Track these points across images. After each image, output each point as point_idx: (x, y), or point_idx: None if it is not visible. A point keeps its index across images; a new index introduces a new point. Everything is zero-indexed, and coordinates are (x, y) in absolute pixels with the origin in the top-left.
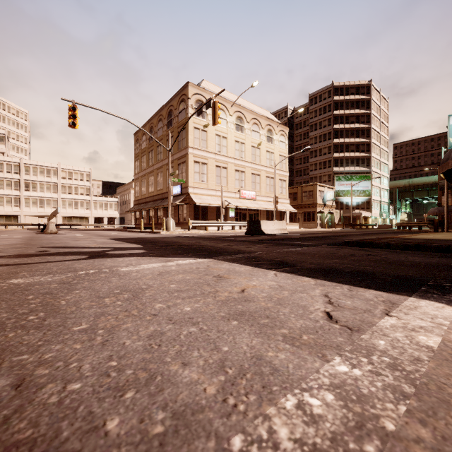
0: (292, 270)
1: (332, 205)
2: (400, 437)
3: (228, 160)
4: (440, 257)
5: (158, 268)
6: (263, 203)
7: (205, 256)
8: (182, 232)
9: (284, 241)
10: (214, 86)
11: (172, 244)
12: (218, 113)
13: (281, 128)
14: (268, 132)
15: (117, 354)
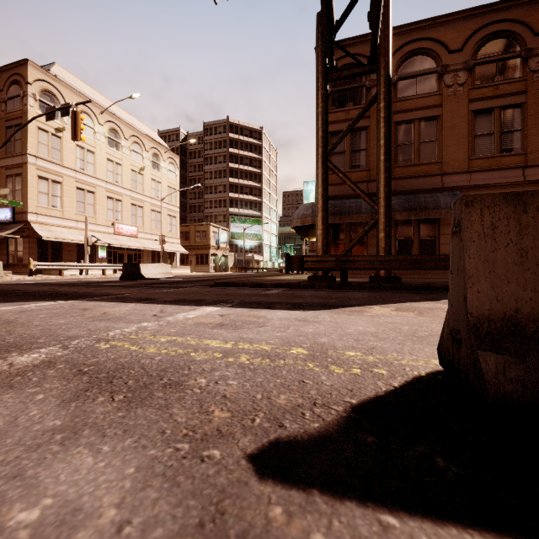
0: (150, 302)
1: (227, 248)
2: (151, 329)
3: (97, 183)
4: (263, 290)
5: (15, 309)
6: (148, 241)
7: (67, 299)
8: (18, 278)
9: (163, 285)
10: (74, 77)
11: (12, 291)
12: (81, 126)
13: (170, 155)
14: (153, 156)
15: (25, 334)
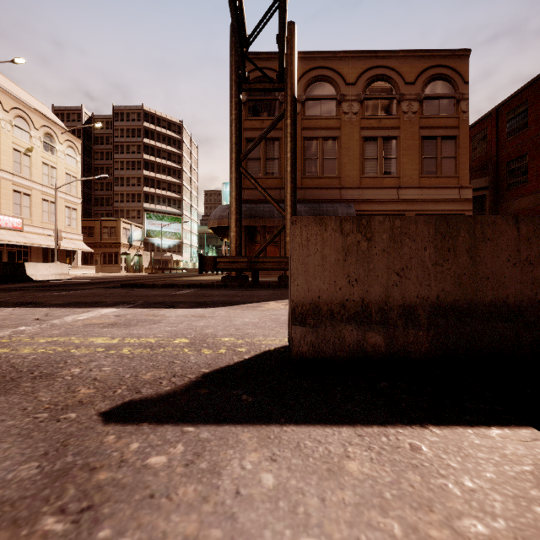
0: (34, 306)
1: (141, 247)
2: (29, 333)
3: None
4: (174, 291)
5: None
6: (37, 236)
7: None
8: None
9: (55, 287)
10: None
11: None
12: None
13: (69, 138)
14: (45, 136)
15: None
